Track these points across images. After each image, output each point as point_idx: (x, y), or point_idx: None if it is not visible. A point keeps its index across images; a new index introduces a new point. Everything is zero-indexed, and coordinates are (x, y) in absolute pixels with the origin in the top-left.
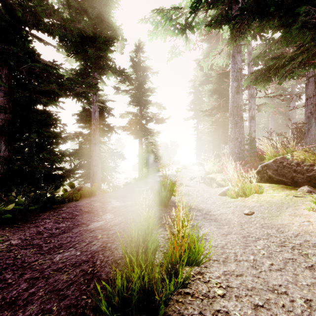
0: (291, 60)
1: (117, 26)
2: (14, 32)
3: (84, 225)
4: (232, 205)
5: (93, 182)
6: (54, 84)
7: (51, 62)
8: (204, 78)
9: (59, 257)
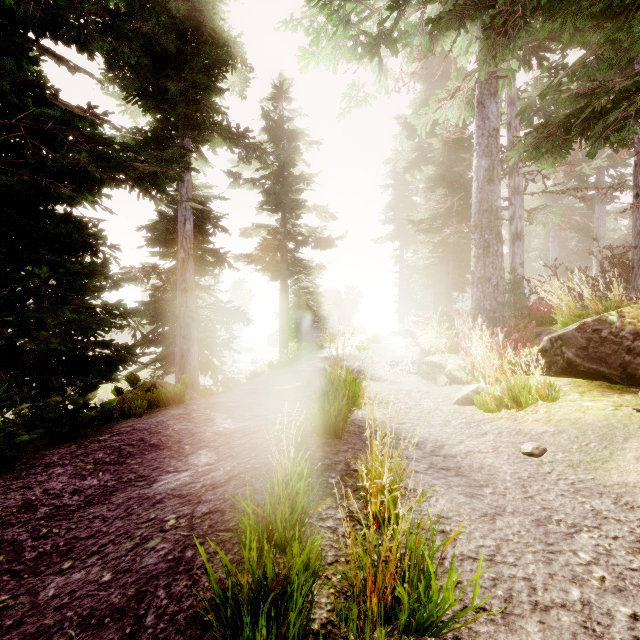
0: (620, 101)
1: (233, 38)
2: None
3: (143, 483)
4: (489, 428)
5: (180, 373)
6: (84, 152)
7: (84, 109)
8: (415, 154)
9: (57, 586)
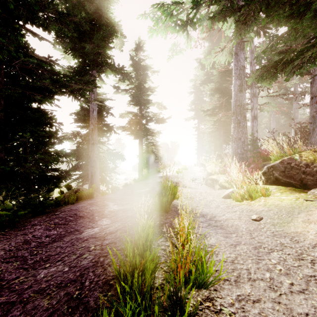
0: (299, 55)
1: (116, 22)
2: (5, 26)
3: (77, 233)
4: (237, 209)
5: (91, 184)
6: (48, 79)
7: (46, 58)
8: (205, 77)
9: (44, 273)
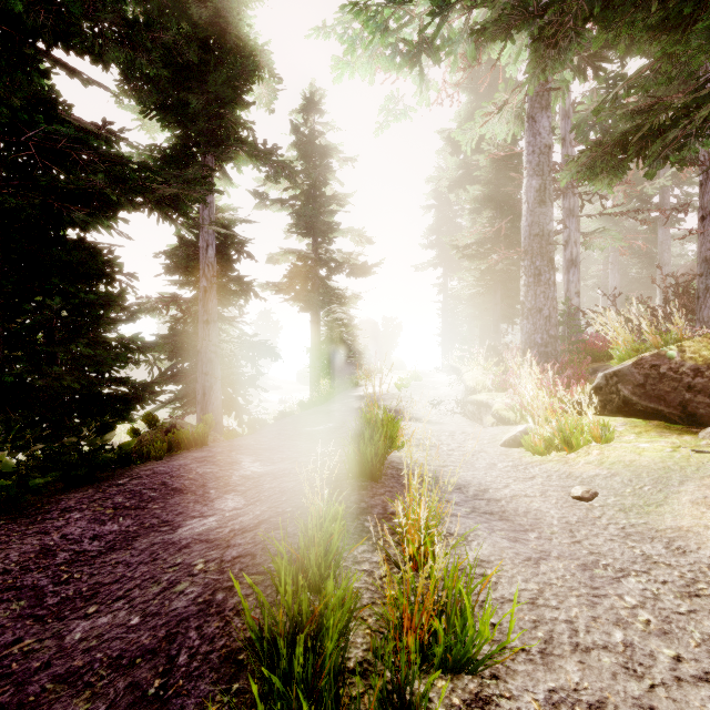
0: (679, 118)
1: (260, 46)
2: (5, 51)
3: (167, 529)
4: (537, 471)
5: (202, 413)
6: (101, 174)
7: (99, 125)
8: (460, 172)
9: (84, 630)
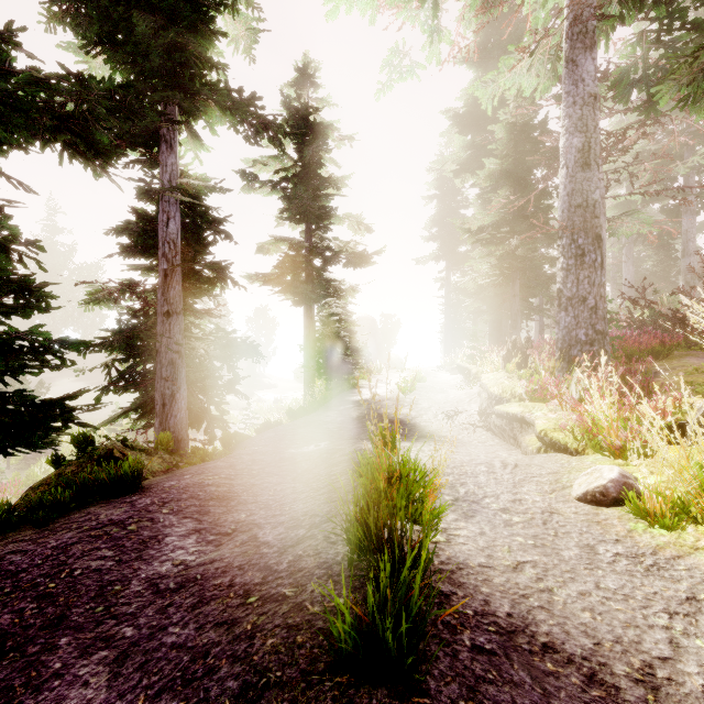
0: None
1: None
2: None
3: None
4: (688, 576)
5: (161, 429)
6: None
7: None
8: (469, 152)
9: None
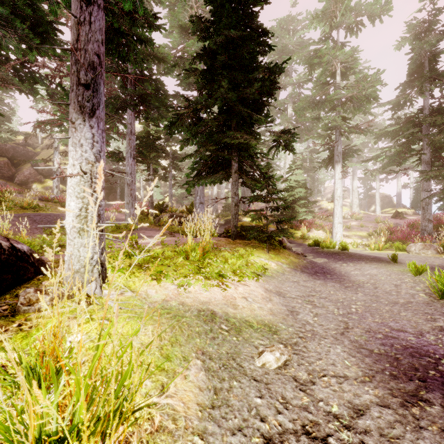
0: None
1: None
2: None
3: None
4: None
5: None
6: None
7: None
8: None
9: None
